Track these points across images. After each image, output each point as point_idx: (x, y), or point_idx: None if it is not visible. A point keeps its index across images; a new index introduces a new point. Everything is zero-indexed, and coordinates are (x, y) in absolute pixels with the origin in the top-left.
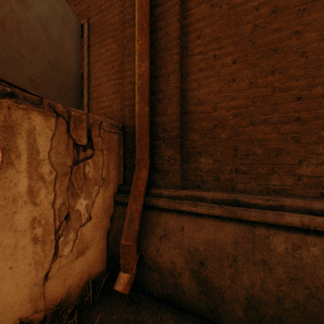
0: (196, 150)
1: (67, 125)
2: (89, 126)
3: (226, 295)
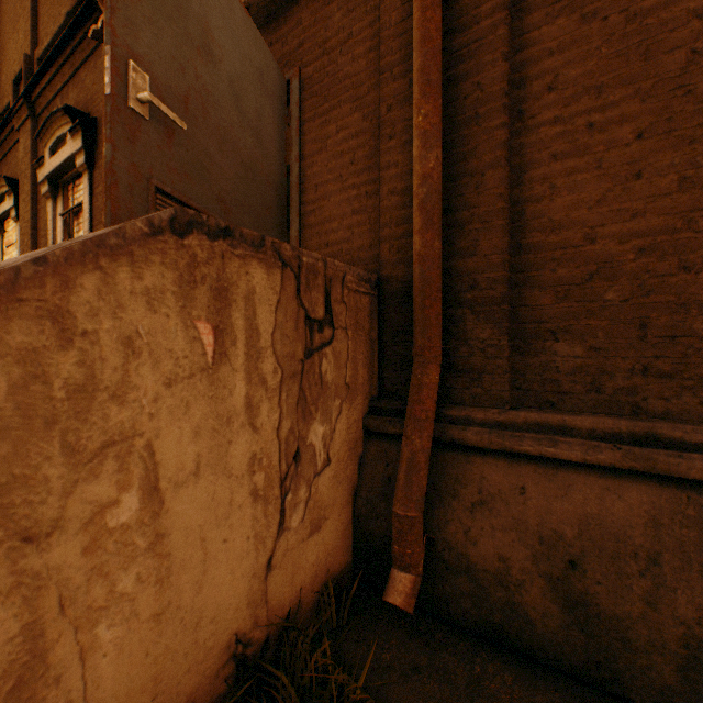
0: (545, 326)
1: (296, 282)
2: (327, 283)
3: (634, 635)
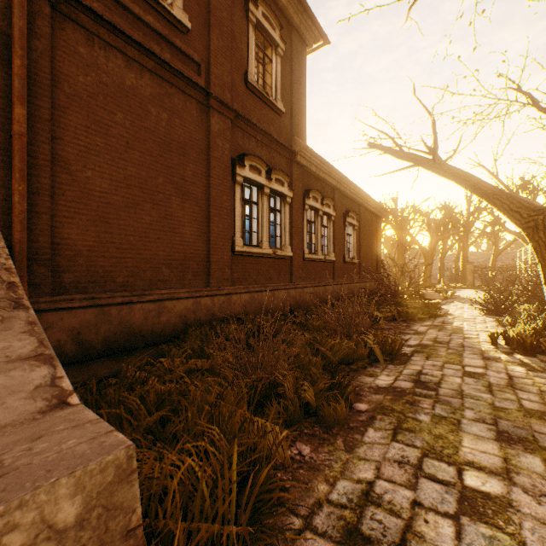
0: (62, 269)
1: None
2: None
3: (94, 343)
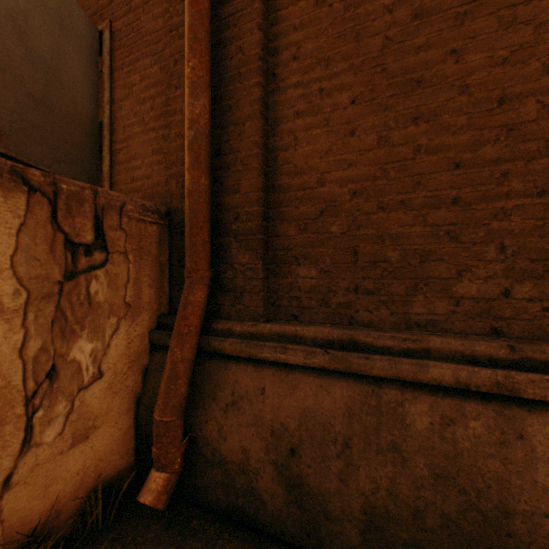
0: (291, 253)
1: (52, 207)
2: (98, 211)
3: (332, 507)
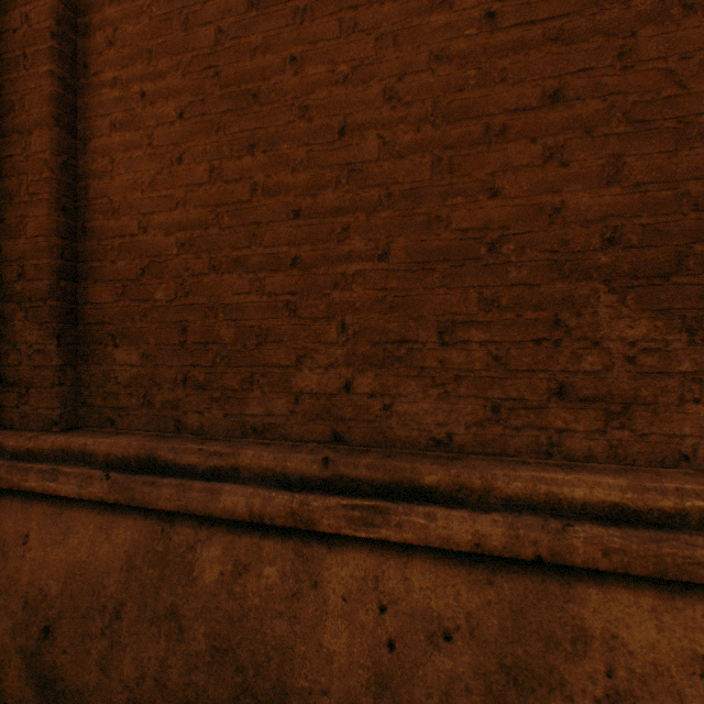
0: (108, 329)
1: None
2: None
3: None
